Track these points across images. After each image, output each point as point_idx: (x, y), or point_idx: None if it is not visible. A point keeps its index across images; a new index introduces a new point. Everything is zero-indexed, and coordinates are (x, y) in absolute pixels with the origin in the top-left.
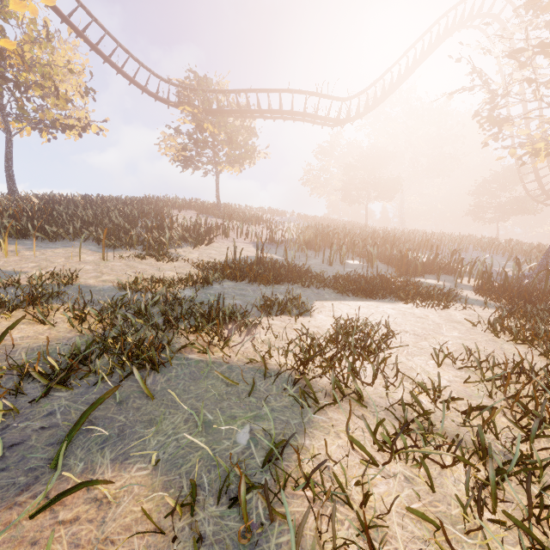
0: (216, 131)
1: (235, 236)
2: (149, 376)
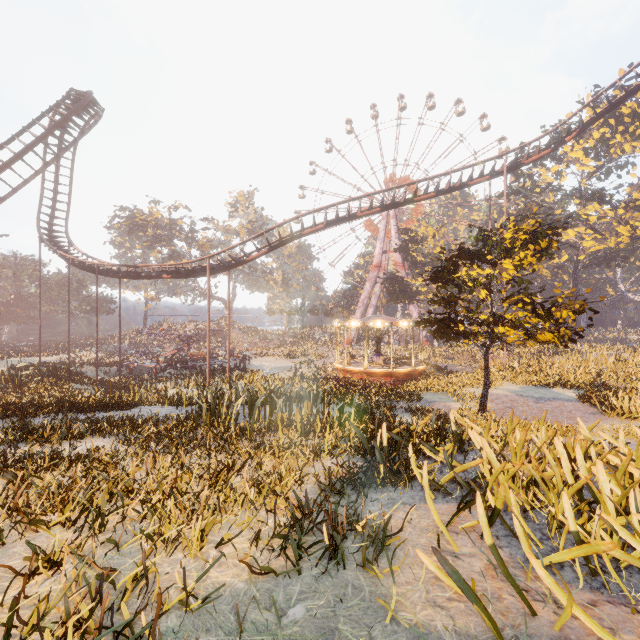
0: None
1: None
2: None
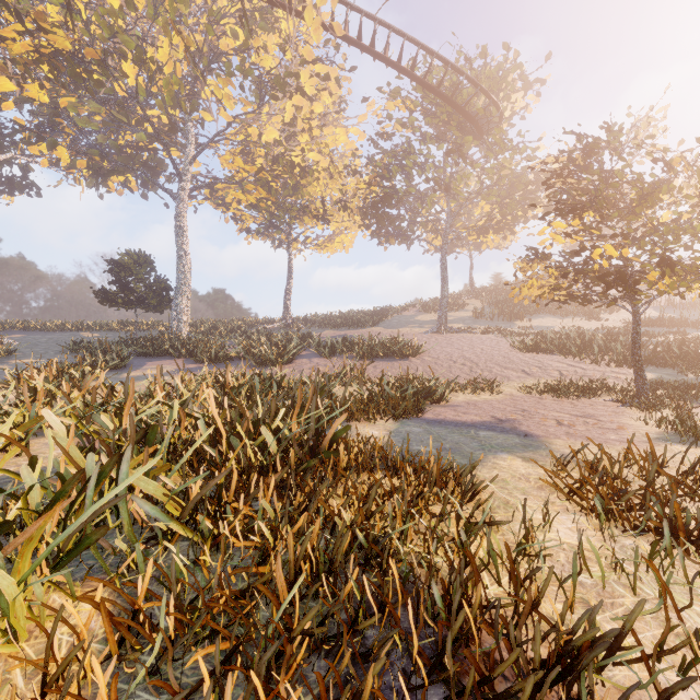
0: None
1: None
2: None
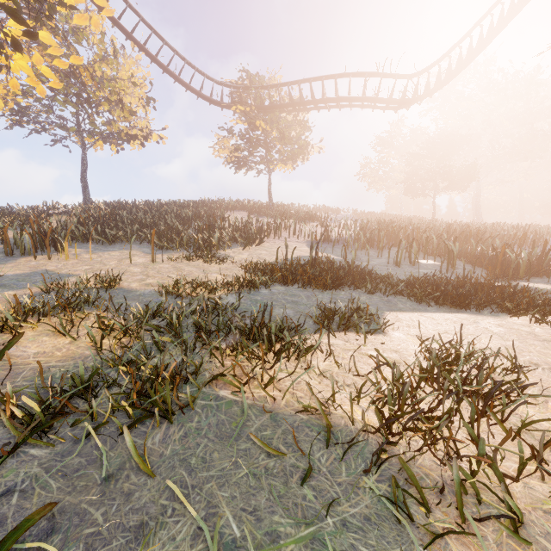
0: (268, 128)
1: (287, 235)
2: (160, 427)
